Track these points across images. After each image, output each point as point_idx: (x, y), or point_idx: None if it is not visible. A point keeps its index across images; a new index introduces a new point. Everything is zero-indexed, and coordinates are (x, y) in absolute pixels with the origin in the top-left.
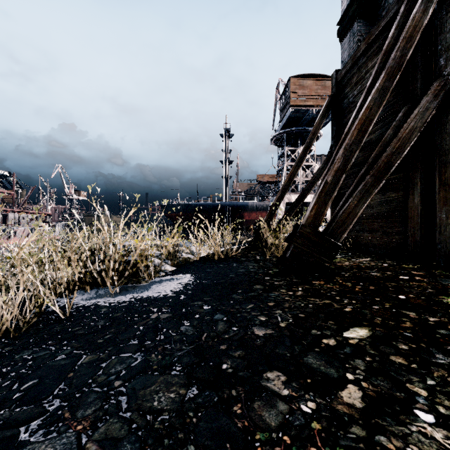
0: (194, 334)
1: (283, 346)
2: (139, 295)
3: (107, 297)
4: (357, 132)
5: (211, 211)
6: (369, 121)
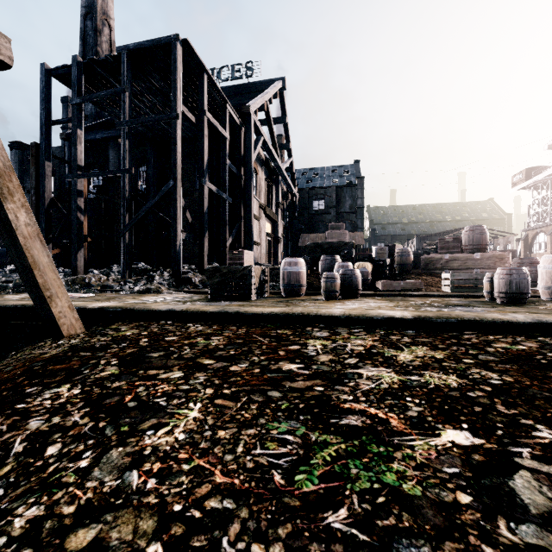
0: None
1: None
2: None
3: None
4: None
5: None
6: None
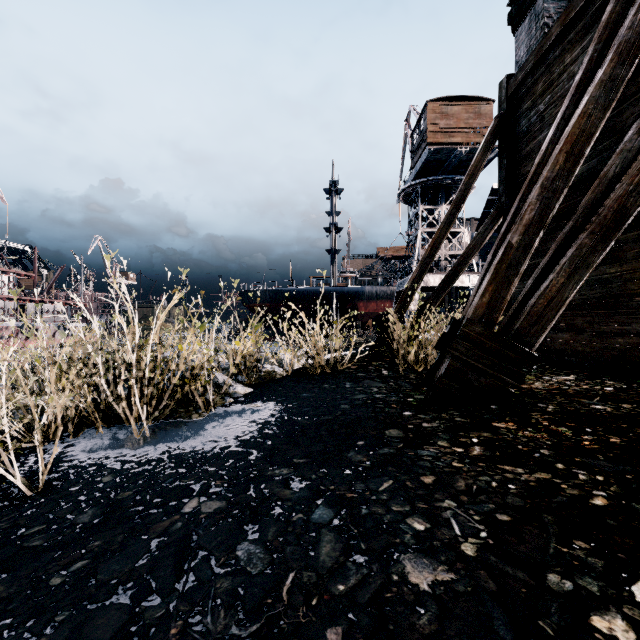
0: (264, 574)
1: None
2: (179, 446)
3: (124, 448)
4: (565, 157)
5: (310, 301)
6: (587, 138)
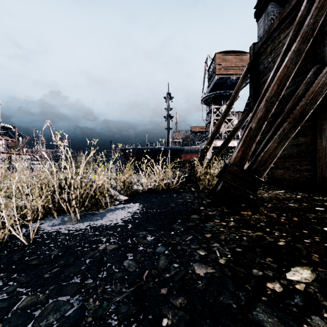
0: (136, 271)
1: (226, 293)
2: (94, 223)
3: (68, 224)
4: (277, 86)
5: (157, 153)
6: (287, 77)
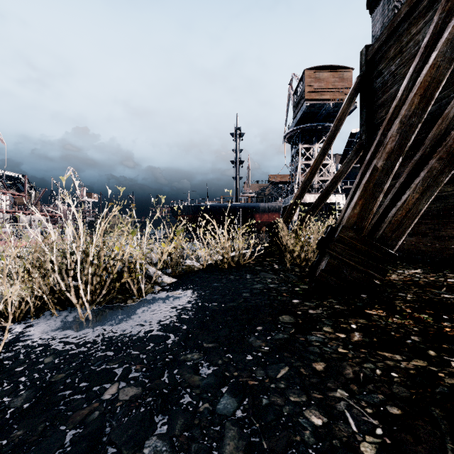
0: None
1: None
2: (112, 329)
3: (69, 330)
4: (419, 99)
5: (221, 213)
6: (436, 84)
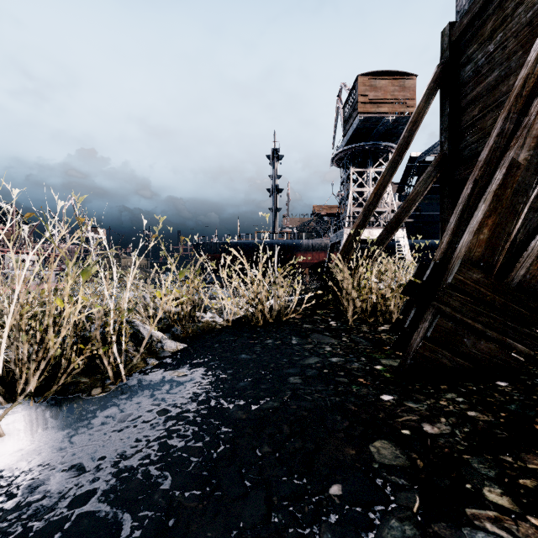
0: None
1: None
2: (12, 482)
3: None
4: None
5: (255, 252)
6: None
